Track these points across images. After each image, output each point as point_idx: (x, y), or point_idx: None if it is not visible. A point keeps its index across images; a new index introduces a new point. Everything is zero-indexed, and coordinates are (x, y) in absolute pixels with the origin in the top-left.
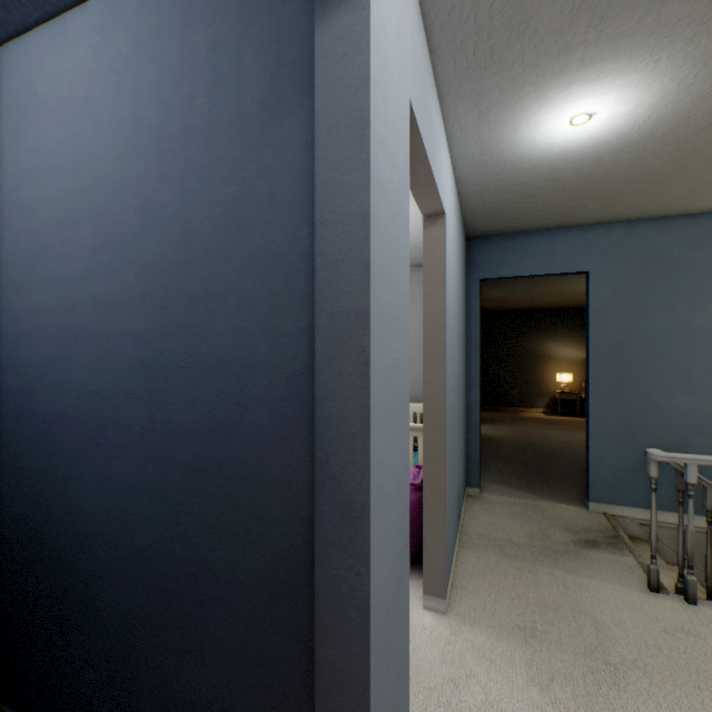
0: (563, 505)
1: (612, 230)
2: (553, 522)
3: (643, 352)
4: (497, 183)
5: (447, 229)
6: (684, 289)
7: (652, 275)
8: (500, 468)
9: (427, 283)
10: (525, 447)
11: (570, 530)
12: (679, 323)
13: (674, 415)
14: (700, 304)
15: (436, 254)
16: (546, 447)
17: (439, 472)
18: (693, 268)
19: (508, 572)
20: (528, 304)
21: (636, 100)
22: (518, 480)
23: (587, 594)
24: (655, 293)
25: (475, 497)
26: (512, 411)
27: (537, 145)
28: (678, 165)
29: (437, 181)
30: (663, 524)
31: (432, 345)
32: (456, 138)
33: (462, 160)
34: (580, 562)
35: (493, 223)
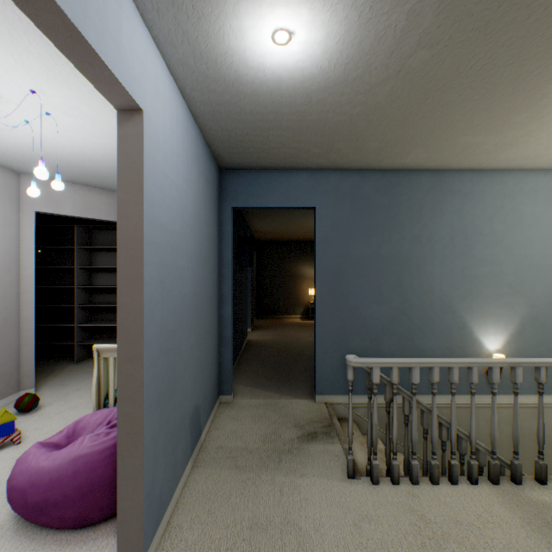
0: (298, 400)
1: (332, 176)
2: (286, 419)
3: (352, 273)
4: (226, 106)
5: (152, 132)
6: (377, 226)
7: (358, 213)
8: (256, 371)
9: (122, 189)
10: (281, 348)
11: (298, 425)
12: (374, 251)
13: (371, 321)
14: (387, 237)
15: (133, 156)
16: (296, 347)
17: (137, 412)
18: (383, 210)
19: (233, 489)
20: (290, 236)
21: (328, 26)
22: (269, 380)
23: (299, 498)
24: (360, 227)
25: (227, 404)
26: (279, 318)
27: (250, 63)
28: (368, 118)
29: (100, 47)
30: (364, 405)
31: (128, 263)
32: (157, 26)
33: (178, 65)
34: (299, 459)
35: (238, 155)
